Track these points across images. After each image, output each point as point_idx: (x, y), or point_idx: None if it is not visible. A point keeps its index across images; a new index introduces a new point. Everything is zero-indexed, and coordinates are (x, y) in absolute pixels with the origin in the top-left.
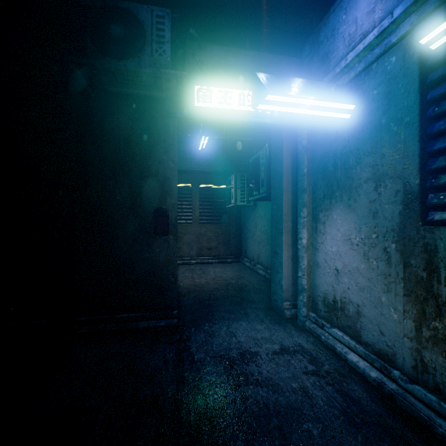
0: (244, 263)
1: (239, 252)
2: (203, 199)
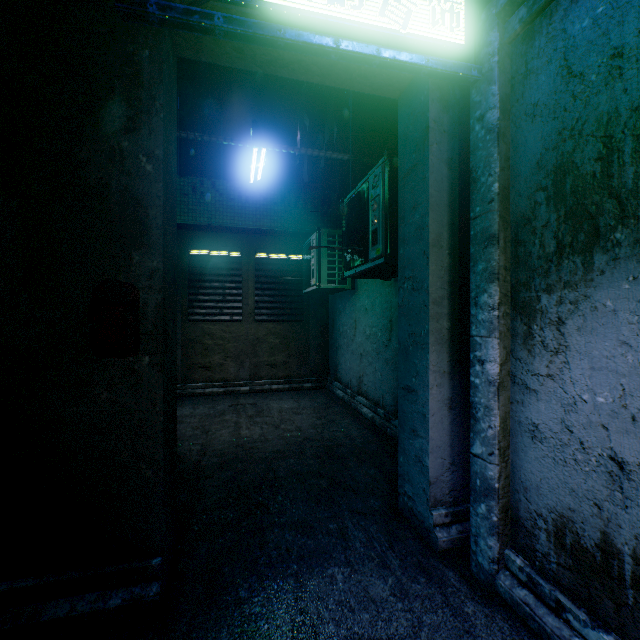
0: (334, 390)
1: (325, 371)
2: (261, 279)
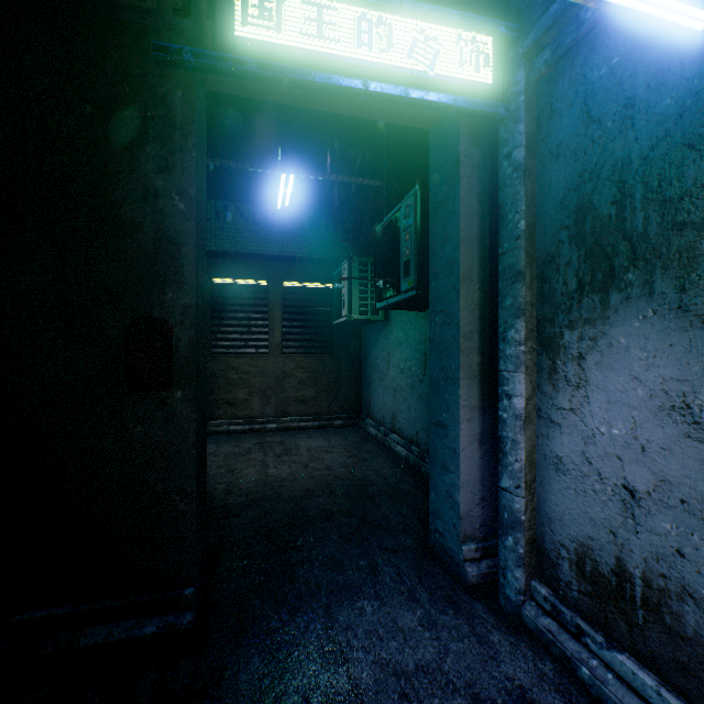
0: (367, 428)
1: (356, 407)
2: (289, 309)
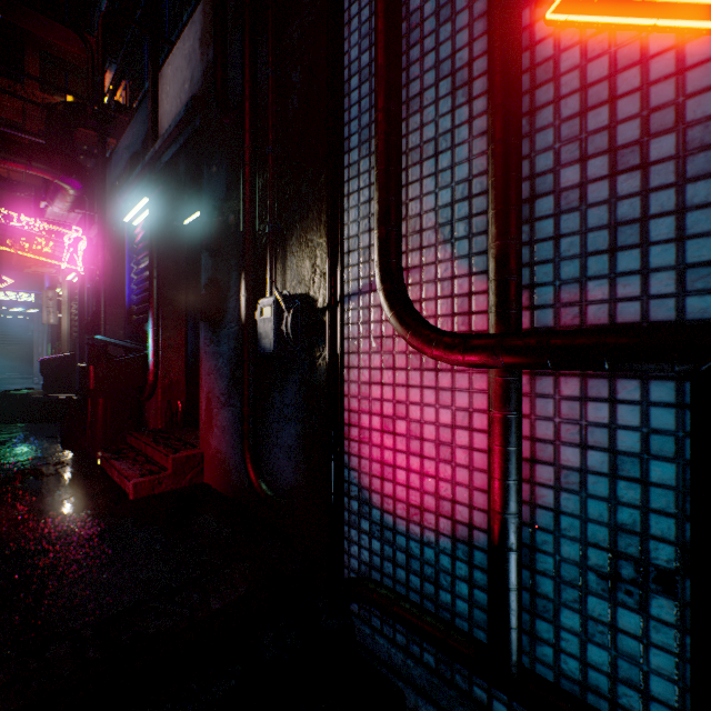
0: None
1: None
2: (6, 327)
